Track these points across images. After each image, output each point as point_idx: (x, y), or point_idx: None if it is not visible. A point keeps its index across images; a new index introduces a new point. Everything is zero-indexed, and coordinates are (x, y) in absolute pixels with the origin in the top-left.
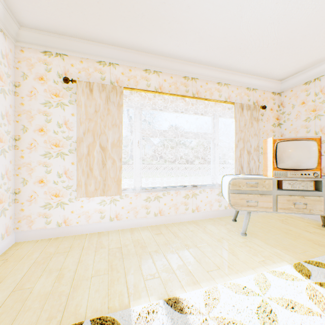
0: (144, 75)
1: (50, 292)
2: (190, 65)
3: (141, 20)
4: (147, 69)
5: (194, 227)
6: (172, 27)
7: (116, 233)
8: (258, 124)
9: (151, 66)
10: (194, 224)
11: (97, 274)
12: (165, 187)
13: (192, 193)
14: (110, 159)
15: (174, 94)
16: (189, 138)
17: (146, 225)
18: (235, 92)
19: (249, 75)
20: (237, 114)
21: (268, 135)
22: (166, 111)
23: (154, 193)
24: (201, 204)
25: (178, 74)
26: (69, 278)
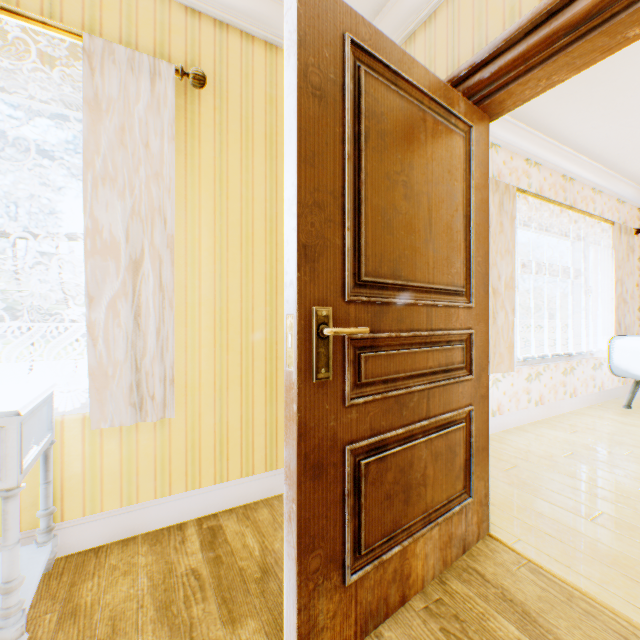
0: (525, 168)
1: (639, 513)
2: (575, 158)
3: (602, 87)
4: (528, 158)
5: (598, 420)
6: (627, 102)
7: (513, 436)
8: (633, 257)
9: (535, 155)
10: (586, 415)
11: (637, 487)
12: (538, 357)
13: (569, 366)
14: (503, 309)
15: (562, 203)
16: (560, 277)
17: (527, 422)
18: (606, 205)
19: (626, 181)
20: (616, 240)
21: (634, 275)
22: (538, 230)
23: (534, 368)
24: (577, 384)
25: (557, 171)
26: (615, 495)
